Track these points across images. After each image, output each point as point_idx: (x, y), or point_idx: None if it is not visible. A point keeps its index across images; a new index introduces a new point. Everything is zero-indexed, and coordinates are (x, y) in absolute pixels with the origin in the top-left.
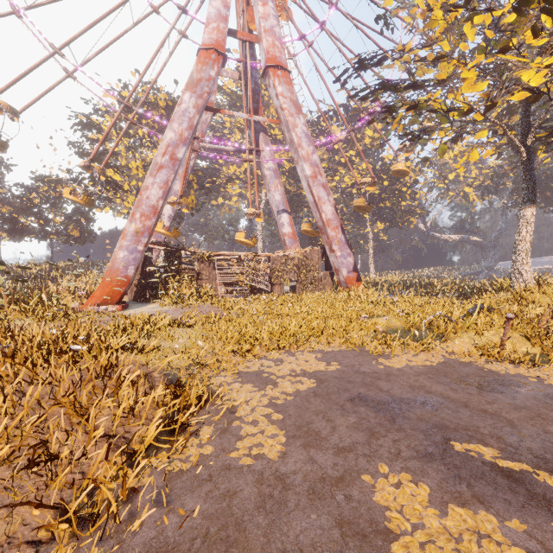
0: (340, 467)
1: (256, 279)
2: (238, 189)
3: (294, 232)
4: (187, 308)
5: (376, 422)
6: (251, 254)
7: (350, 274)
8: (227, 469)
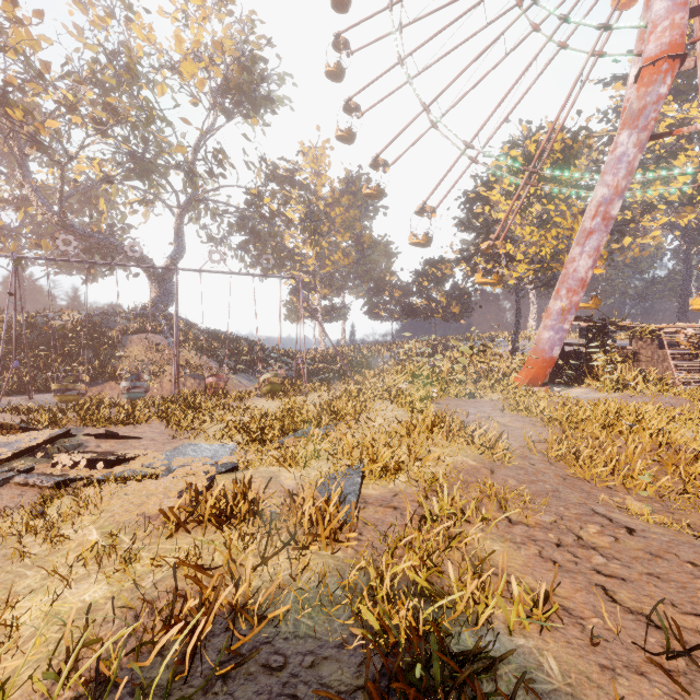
0: None
1: None
2: (662, 218)
3: None
4: (639, 397)
5: None
6: None
7: None
8: None
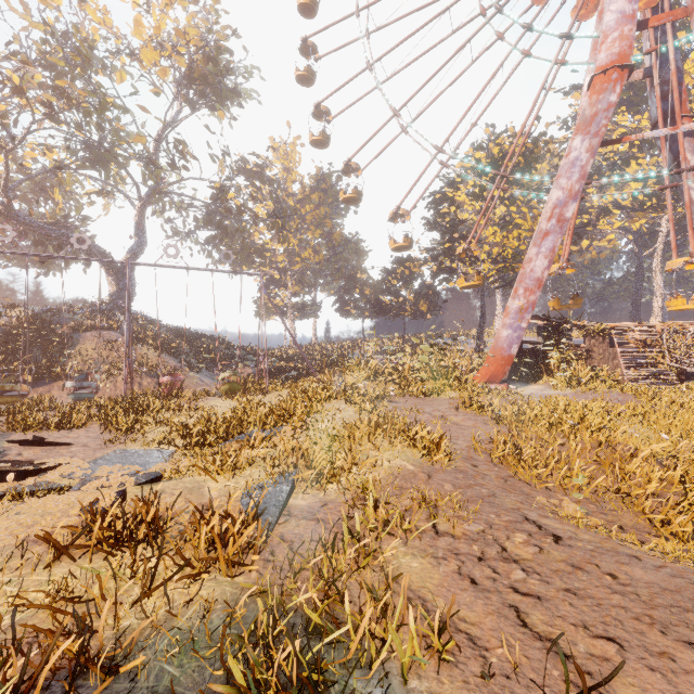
0: None
1: (687, 360)
2: (616, 223)
3: None
4: (590, 393)
5: None
6: (674, 324)
7: None
8: None
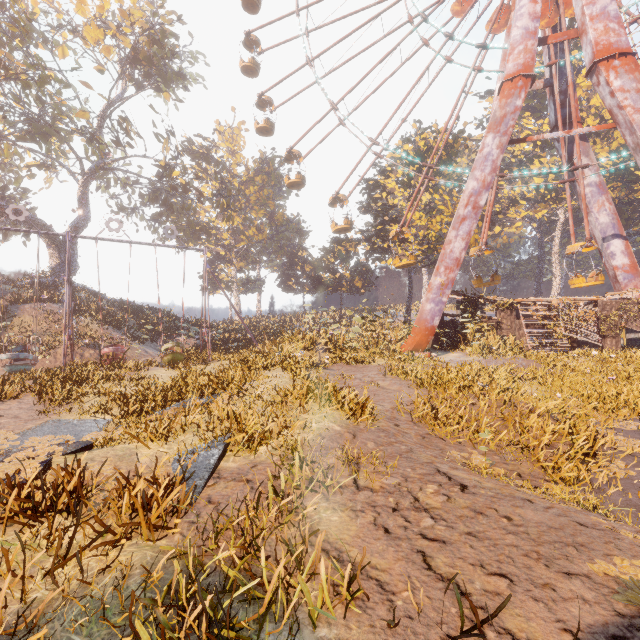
0: None
1: (578, 330)
2: (523, 212)
3: (633, 262)
4: (499, 359)
5: None
6: (568, 299)
7: None
8: None
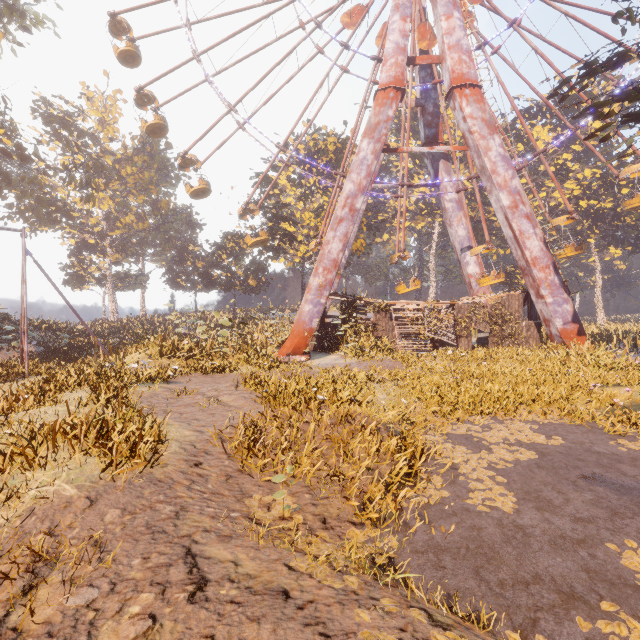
0: (579, 532)
1: (439, 331)
2: (406, 223)
3: (482, 272)
4: (370, 361)
5: (619, 504)
6: (432, 302)
7: (567, 326)
8: (467, 511)
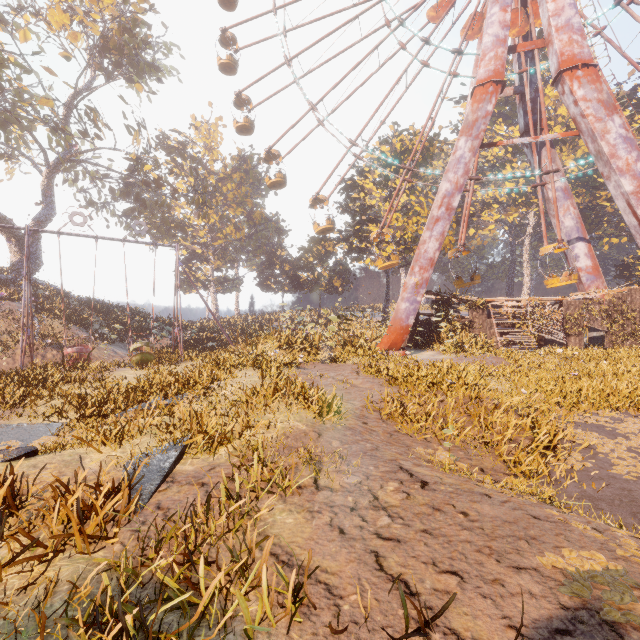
0: None
1: (545, 329)
2: (496, 215)
3: (595, 264)
4: (471, 357)
5: None
6: (536, 299)
7: None
8: (613, 478)
